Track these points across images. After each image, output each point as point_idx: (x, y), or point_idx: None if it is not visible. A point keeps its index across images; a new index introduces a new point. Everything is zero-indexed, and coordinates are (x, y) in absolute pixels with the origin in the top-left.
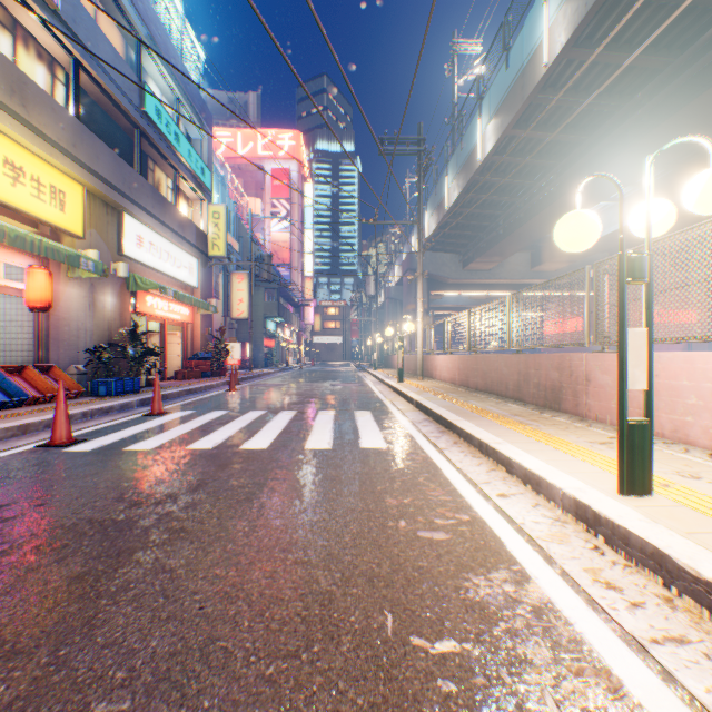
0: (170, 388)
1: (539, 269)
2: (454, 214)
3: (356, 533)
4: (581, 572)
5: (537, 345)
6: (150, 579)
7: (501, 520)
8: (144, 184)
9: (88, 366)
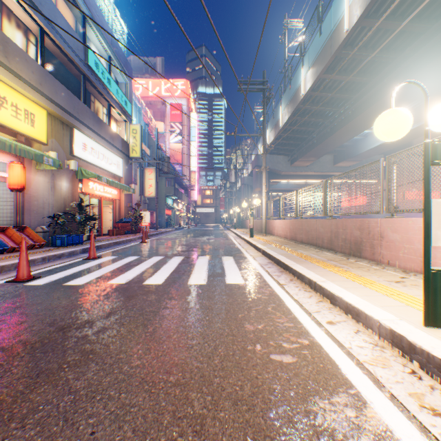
0: (103, 241)
1: (338, 165)
2: (285, 130)
3: (223, 356)
4: (407, 397)
5: (344, 213)
6: (57, 400)
7: (333, 344)
8: (87, 110)
9: (50, 227)
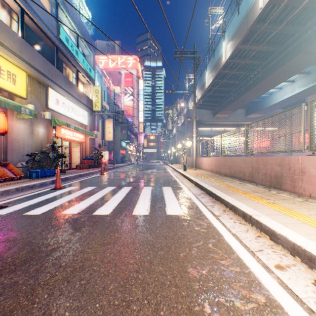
0: (71, 174)
1: (249, 117)
2: (209, 90)
3: None
4: None
5: (265, 151)
6: None
7: (295, 304)
8: (59, 74)
9: (29, 163)
